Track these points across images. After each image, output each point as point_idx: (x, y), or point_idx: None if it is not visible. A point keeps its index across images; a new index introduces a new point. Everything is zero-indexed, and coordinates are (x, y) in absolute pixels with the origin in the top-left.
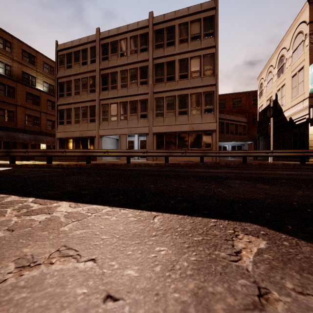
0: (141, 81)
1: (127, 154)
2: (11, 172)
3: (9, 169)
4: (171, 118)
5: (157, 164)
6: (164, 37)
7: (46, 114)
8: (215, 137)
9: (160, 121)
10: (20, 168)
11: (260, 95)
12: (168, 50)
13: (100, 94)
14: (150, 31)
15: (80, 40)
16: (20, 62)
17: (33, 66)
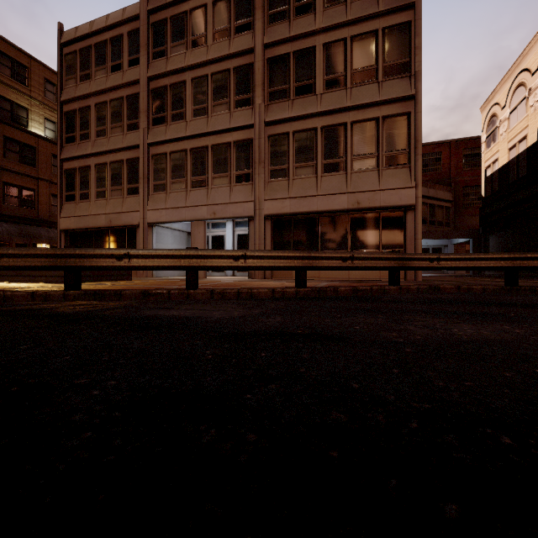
0: (237, 100)
1: (186, 264)
2: None
3: None
4: (307, 181)
5: (273, 292)
6: None
7: (49, 183)
8: (414, 223)
9: (281, 187)
10: None
11: (491, 141)
12: (299, 24)
13: (148, 132)
14: None
15: (107, 18)
16: None
17: (21, 86)
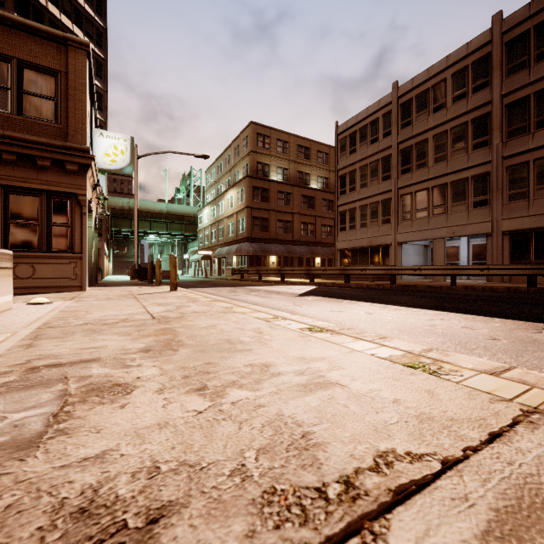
0: (474, 144)
1: (451, 273)
2: (330, 290)
3: (319, 287)
4: None
5: (509, 289)
6: (529, 47)
7: (320, 218)
8: None
9: (520, 207)
10: (326, 287)
11: None
12: (540, 68)
13: (397, 180)
14: (495, 48)
15: (368, 110)
16: (296, 161)
17: (307, 161)
